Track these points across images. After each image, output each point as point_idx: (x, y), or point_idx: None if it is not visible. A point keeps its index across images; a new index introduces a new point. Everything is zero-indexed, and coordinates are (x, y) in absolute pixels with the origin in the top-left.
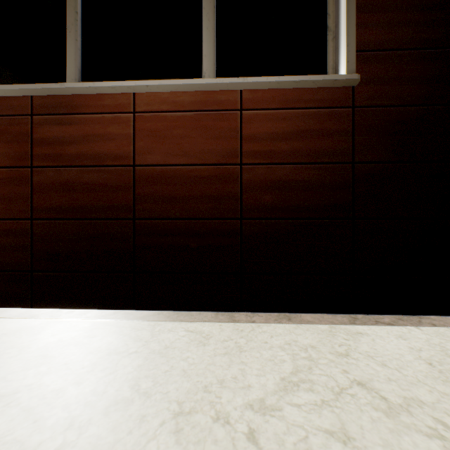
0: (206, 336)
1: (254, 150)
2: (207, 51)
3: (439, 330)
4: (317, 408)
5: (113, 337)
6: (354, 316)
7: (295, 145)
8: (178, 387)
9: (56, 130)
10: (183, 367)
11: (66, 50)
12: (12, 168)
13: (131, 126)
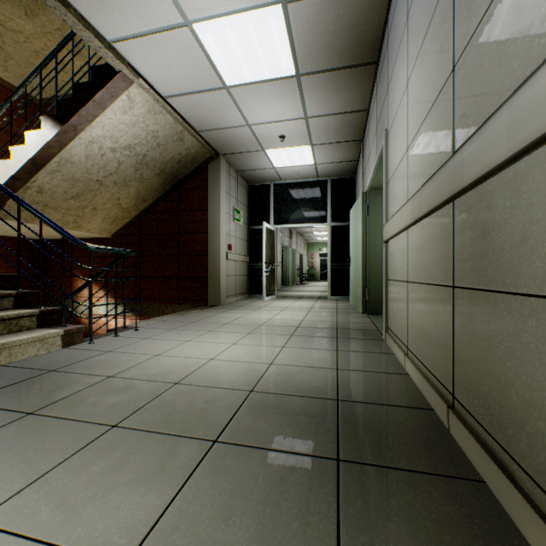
0: None
1: None
2: None
3: None
4: None
5: None
6: None
7: None
8: None
9: None
10: None
11: None
12: None
13: None
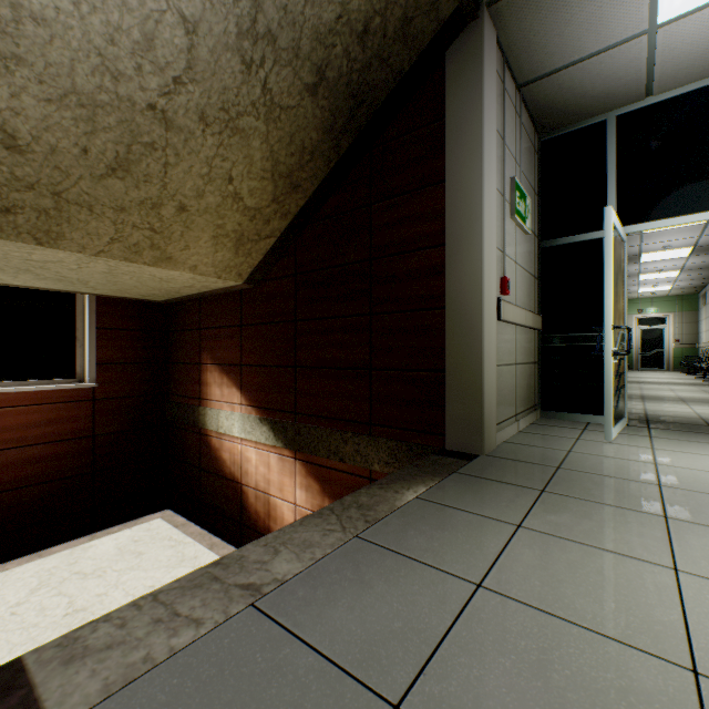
0: None
1: (7, 438)
2: None
3: (142, 525)
4: (50, 591)
5: None
6: (95, 534)
7: (47, 429)
8: None
9: None
10: None
11: None
12: None
13: None
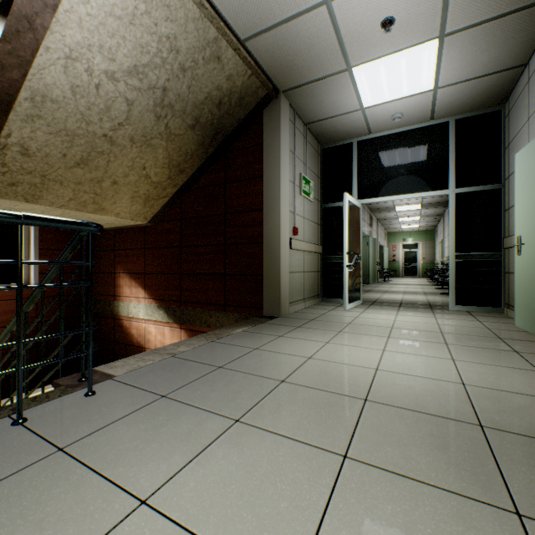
0: None
1: None
2: None
3: None
4: None
5: None
6: (38, 389)
7: (4, 318)
8: None
9: None
10: None
11: None
12: None
13: None
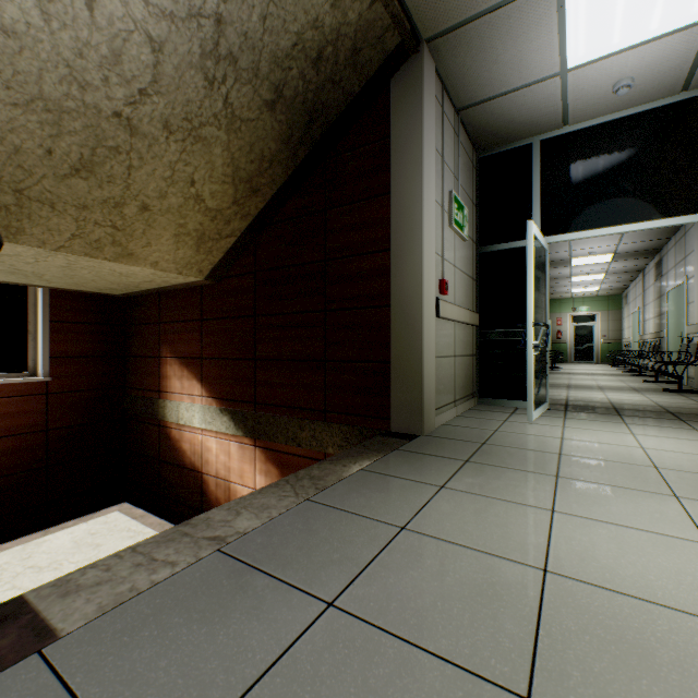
0: None
1: None
2: None
3: (99, 519)
4: (3, 586)
5: None
6: (49, 529)
7: None
8: None
9: None
10: None
11: None
12: None
13: None
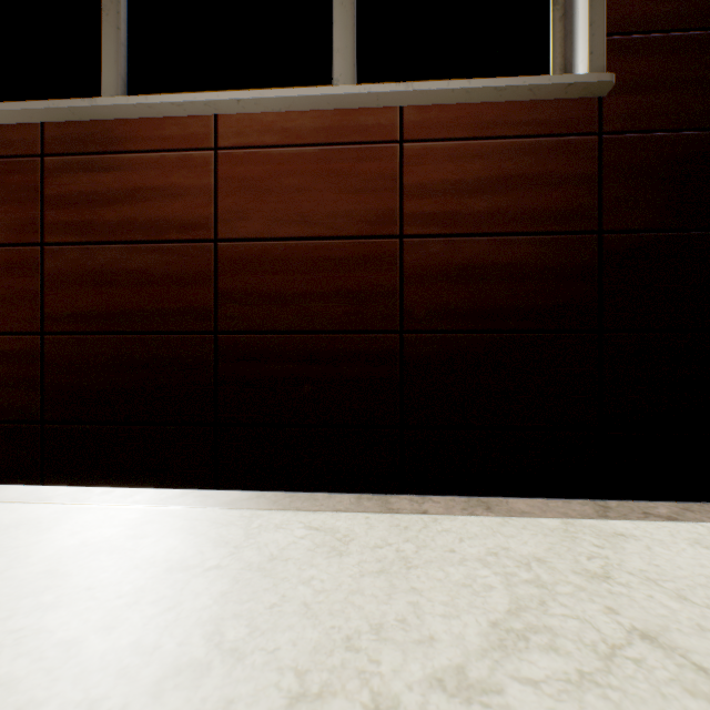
0: (343, 538)
1: (424, 211)
2: (341, 43)
3: None
4: (573, 690)
5: (178, 539)
6: (603, 502)
7: (497, 201)
8: (295, 639)
9: (84, 181)
10: (303, 597)
11: (101, 48)
12: (9, 246)
13: (211, 173)
